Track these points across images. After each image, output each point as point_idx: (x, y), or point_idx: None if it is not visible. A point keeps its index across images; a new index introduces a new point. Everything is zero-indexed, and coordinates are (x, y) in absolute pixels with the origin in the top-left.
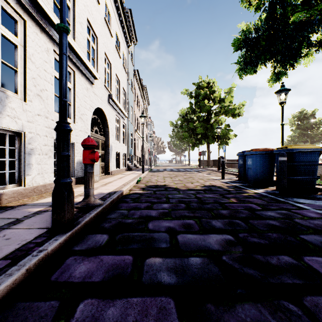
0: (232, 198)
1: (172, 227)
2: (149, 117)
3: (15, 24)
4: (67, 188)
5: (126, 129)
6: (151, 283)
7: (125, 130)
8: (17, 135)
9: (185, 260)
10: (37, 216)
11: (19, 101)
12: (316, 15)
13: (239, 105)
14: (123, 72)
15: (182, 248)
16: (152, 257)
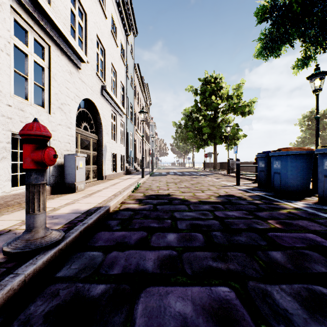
0: (271, 220)
1: (190, 318)
2: (151, 118)
3: None
4: None
5: (124, 128)
6: None
7: (123, 129)
8: None
9: None
10: None
11: None
12: None
13: (250, 102)
14: (121, 63)
15: None
16: None
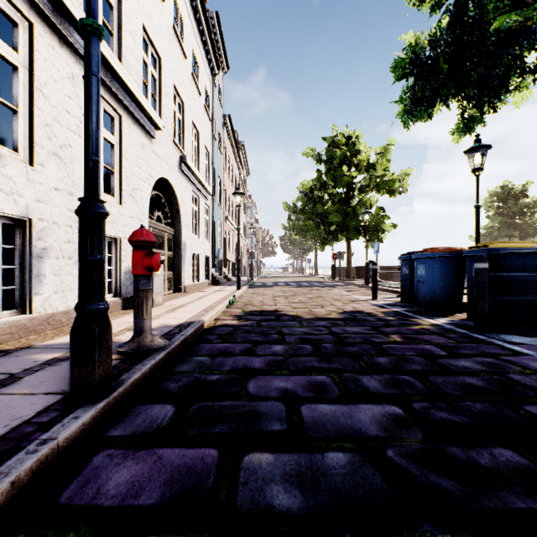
0: (394, 335)
1: (290, 389)
2: (249, 195)
3: (14, 30)
4: (98, 320)
5: (209, 215)
6: (254, 509)
7: (208, 217)
8: (17, 224)
9: (318, 458)
10: (48, 368)
11: (20, 164)
12: (536, 19)
13: (401, 175)
14: (205, 119)
15: (311, 433)
16: (254, 452)
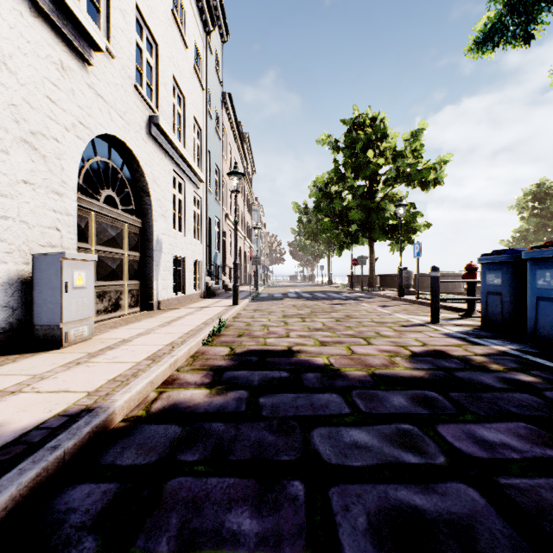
0: None
1: None
2: (256, 198)
3: None
4: None
5: (202, 209)
6: None
7: (199, 211)
8: None
9: None
10: None
11: None
12: None
13: (438, 162)
14: (195, 84)
15: None
16: None
